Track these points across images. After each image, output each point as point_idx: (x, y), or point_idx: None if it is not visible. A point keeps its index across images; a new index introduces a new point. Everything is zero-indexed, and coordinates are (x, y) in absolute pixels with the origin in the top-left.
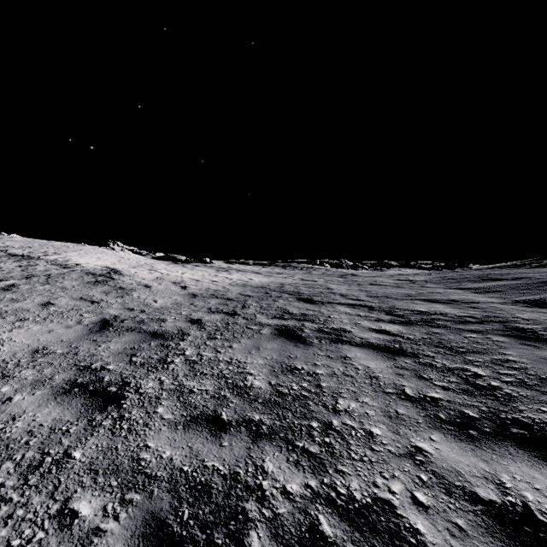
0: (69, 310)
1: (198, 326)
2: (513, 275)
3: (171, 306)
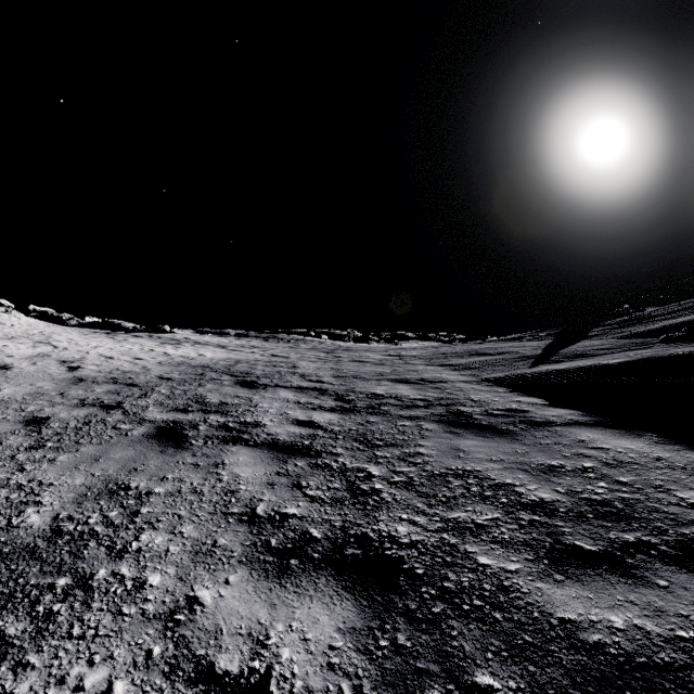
0: None
1: (33, 428)
2: (500, 349)
3: (20, 398)
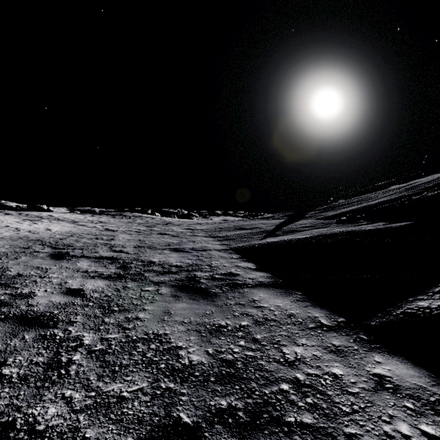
0: None
1: None
2: (254, 225)
3: None
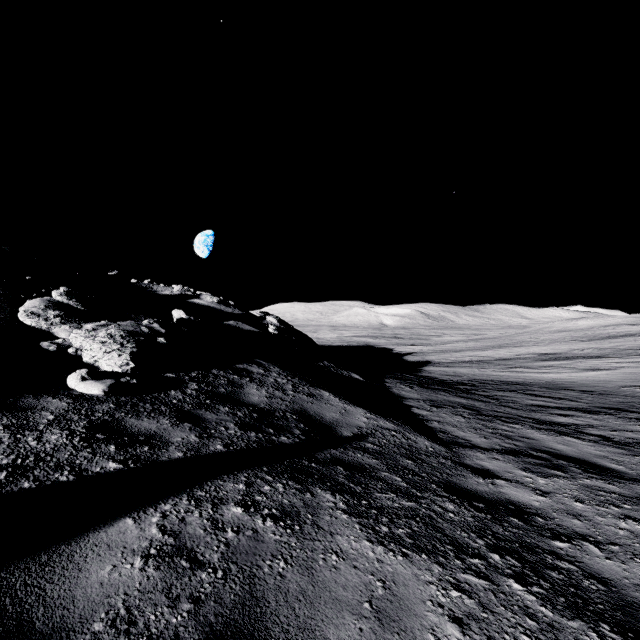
0: None
1: None
2: None
3: None
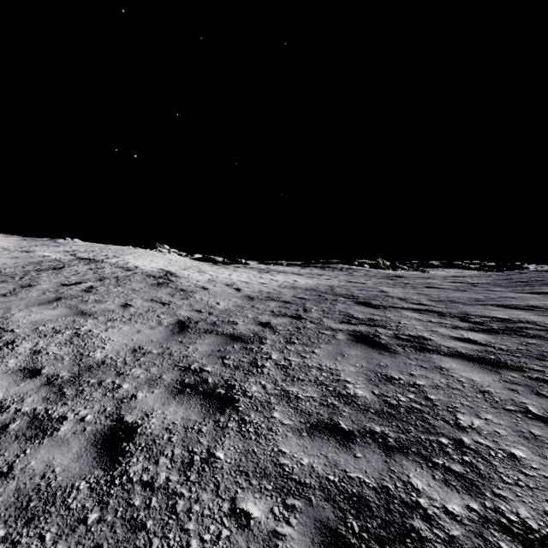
0: (147, 311)
1: (270, 329)
2: None
3: (234, 308)
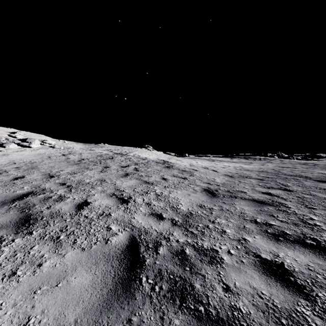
0: (179, 182)
1: (278, 197)
2: None
3: (228, 182)
